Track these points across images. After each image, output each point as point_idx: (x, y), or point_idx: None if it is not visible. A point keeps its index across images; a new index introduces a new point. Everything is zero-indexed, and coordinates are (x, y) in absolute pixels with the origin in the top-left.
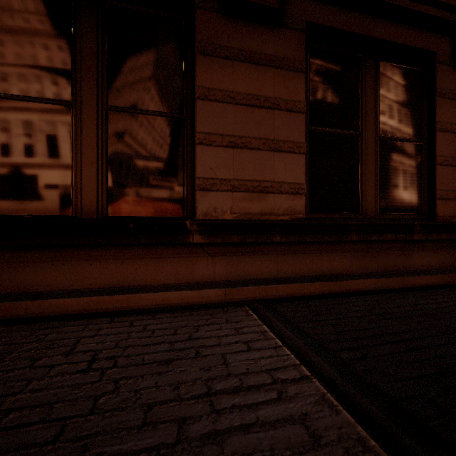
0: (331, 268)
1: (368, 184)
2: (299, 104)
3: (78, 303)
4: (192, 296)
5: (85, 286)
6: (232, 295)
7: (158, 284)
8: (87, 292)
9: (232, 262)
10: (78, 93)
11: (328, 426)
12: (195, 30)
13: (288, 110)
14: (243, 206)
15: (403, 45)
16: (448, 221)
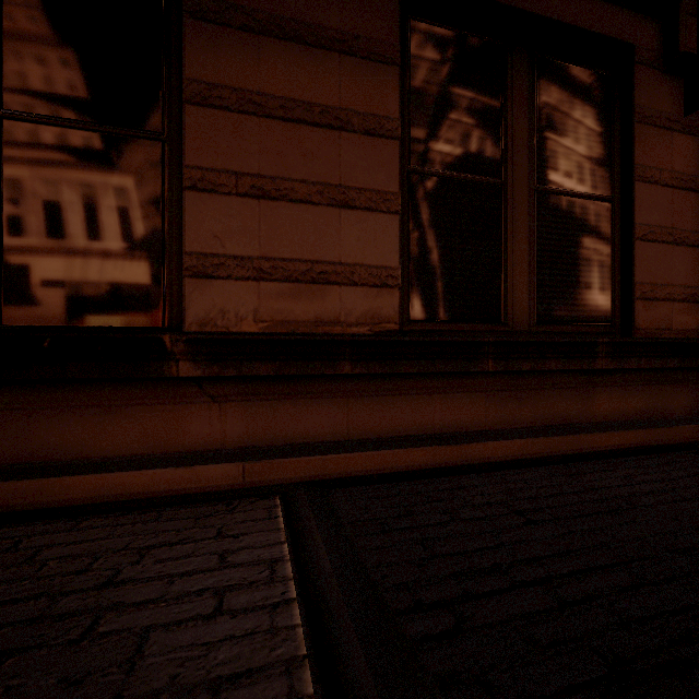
0: (449, 422)
1: (517, 272)
2: (388, 122)
3: None
4: (175, 479)
5: None
6: (258, 474)
7: (107, 457)
8: None
9: (260, 412)
10: None
11: None
12: None
13: (368, 132)
14: (279, 309)
15: (578, 28)
16: (655, 338)
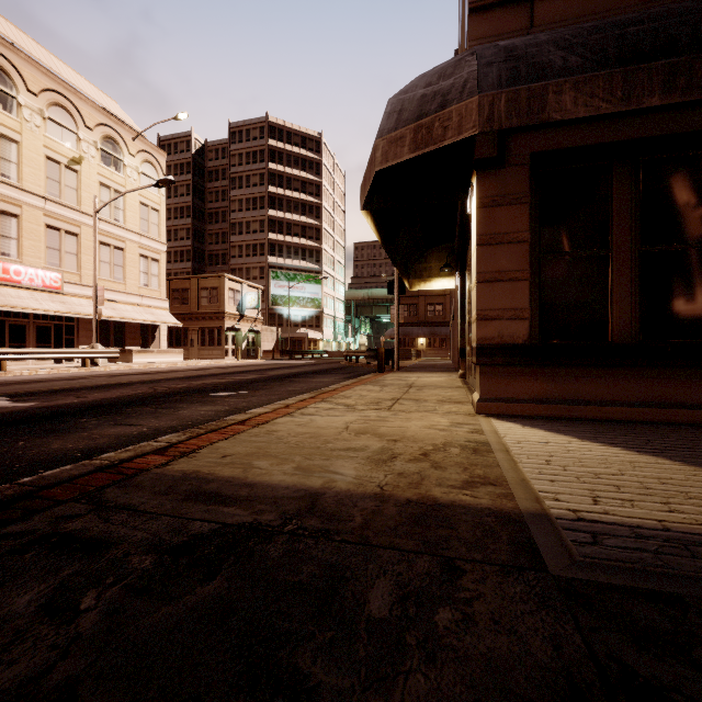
0: None
1: None
2: None
3: (620, 412)
4: None
5: (623, 399)
6: None
7: (693, 403)
8: (626, 404)
9: None
10: (614, 241)
11: None
12: None
13: None
14: None
15: None
16: None
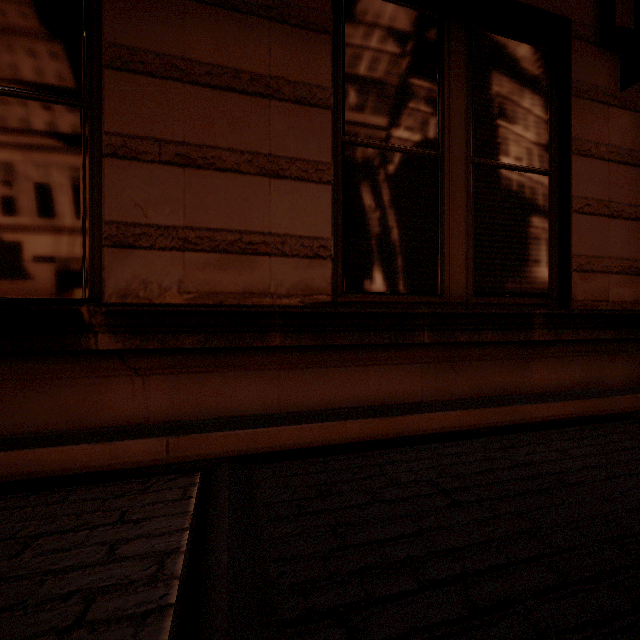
0: (384, 394)
1: (454, 244)
2: (320, 91)
3: None
4: (93, 455)
5: None
6: (182, 449)
7: (22, 433)
8: None
9: (186, 386)
10: None
11: None
12: None
13: (299, 101)
14: (205, 280)
15: (515, 1)
16: (592, 309)
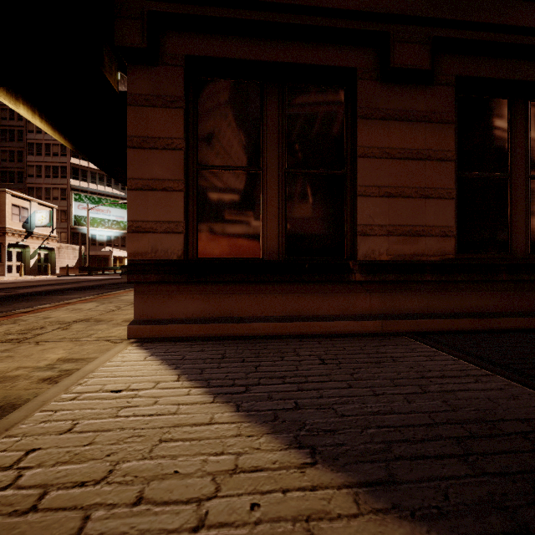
0: (480, 306)
1: (518, 225)
2: (449, 153)
3: (268, 327)
4: (354, 326)
5: (271, 314)
6: (388, 327)
7: (325, 315)
8: (273, 319)
9: (387, 298)
10: (265, 160)
11: (520, 393)
12: (357, 98)
13: (439, 159)
14: (397, 249)
15: None
16: None
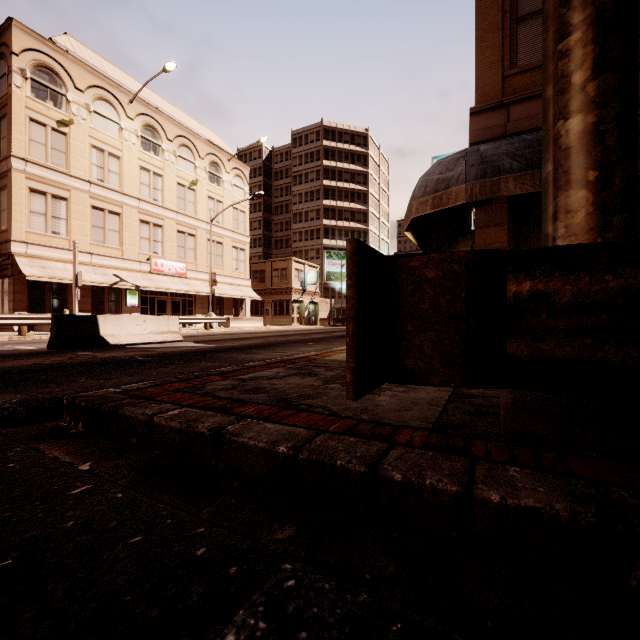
0: None
1: None
2: None
3: None
4: None
5: None
6: None
7: None
8: None
9: None
10: None
11: None
12: None
13: None
14: None
15: None
16: None
